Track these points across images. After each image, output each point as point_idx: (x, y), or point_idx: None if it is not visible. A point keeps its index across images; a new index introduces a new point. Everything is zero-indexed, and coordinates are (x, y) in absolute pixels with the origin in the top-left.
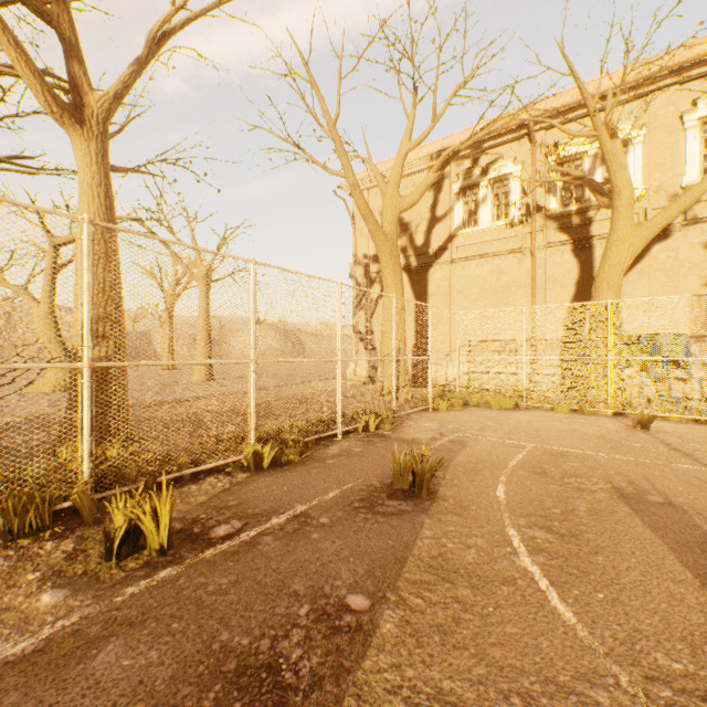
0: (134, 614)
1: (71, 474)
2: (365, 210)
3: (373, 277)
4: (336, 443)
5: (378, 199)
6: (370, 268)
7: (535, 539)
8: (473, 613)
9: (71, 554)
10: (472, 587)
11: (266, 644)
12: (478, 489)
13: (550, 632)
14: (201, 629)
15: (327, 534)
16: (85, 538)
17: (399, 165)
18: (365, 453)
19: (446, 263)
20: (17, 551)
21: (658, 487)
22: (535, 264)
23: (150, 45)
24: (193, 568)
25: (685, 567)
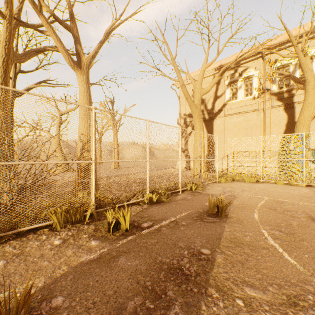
0: (125, 249)
1: (88, 202)
2: (187, 95)
3: (188, 124)
4: (179, 195)
5: (190, 89)
6: (186, 120)
7: (274, 234)
8: (252, 258)
9: (94, 229)
10: (250, 249)
11: (175, 262)
12: (246, 215)
13: (286, 266)
14: (150, 255)
15: (186, 228)
16: (97, 225)
17: (201, 74)
18: (193, 199)
19: (222, 116)
20: (76, 228)
21: None
22: (265, 116)
23: (105, 36)
24: (140, 236)
25: None
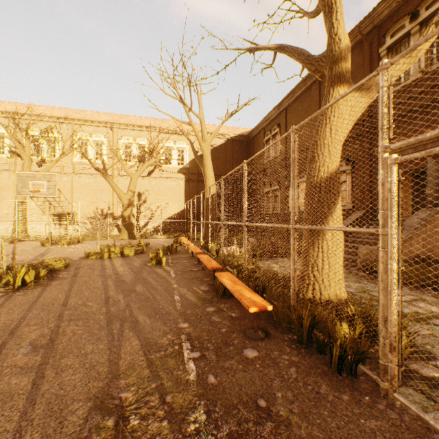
0: None
1: None
2: None
3: None
4: None
5: None
6: None
7: None
8: None
9: None
10: None
11: None
12: None
13: None
14: None
15: None
16: None
17: None
18: None
19: None
20: None
21: None
22: None
23: None
24: None
25: None
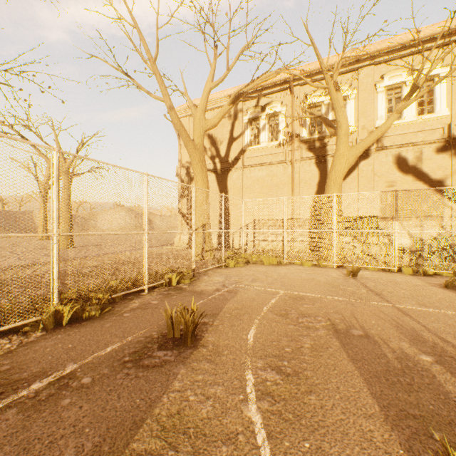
0: None
1: None
2: (179, 126)
3: (192, 176)
4: (140, 297)
5: None
6: (190, 170)
7: (266, 382)
8: None
9: None
10: (194, 452)
11: None
12: (235, 334)
13: None
14: None
15: (80, 397)
16: None
17: (205, 97)
18: (159, 305)
19: (240, 168)
20: None
21: (360, 322)
22: (294, 171)
23: None
24: None
25: (374, 399)
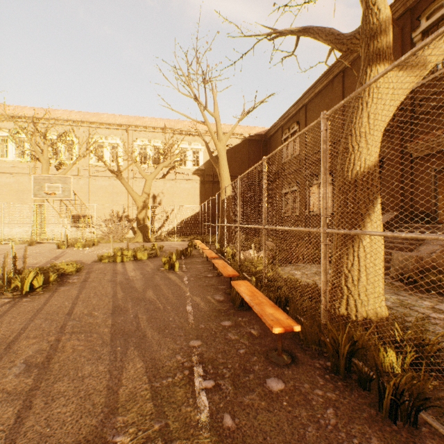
0: None
1: None
2: None
3: None
4: None
5: None
6: None
7: None
8: None
9: None
10: None
11: None
12: None
13: None
14: None
15: None
16: None
17: None
18: None
19: None
20: None
21: None
22: None
23: None
24: None
25: None
